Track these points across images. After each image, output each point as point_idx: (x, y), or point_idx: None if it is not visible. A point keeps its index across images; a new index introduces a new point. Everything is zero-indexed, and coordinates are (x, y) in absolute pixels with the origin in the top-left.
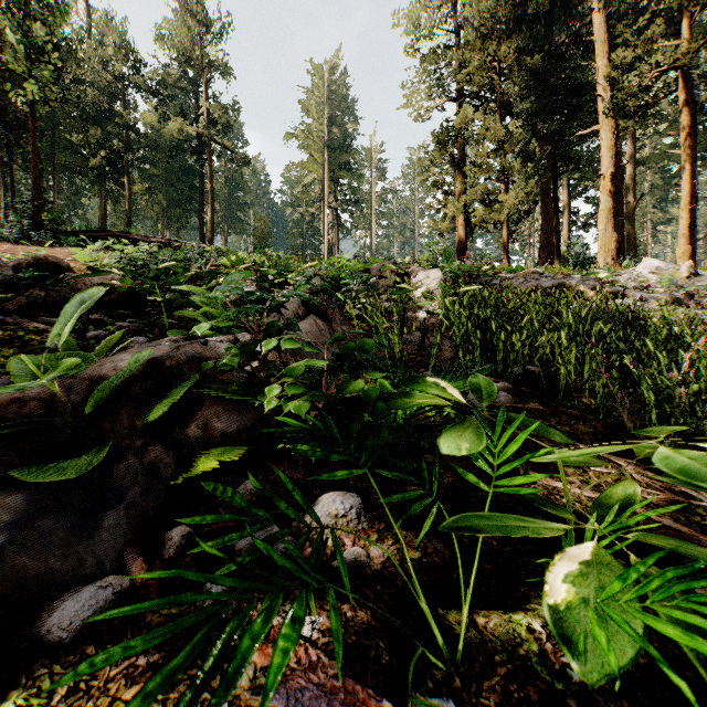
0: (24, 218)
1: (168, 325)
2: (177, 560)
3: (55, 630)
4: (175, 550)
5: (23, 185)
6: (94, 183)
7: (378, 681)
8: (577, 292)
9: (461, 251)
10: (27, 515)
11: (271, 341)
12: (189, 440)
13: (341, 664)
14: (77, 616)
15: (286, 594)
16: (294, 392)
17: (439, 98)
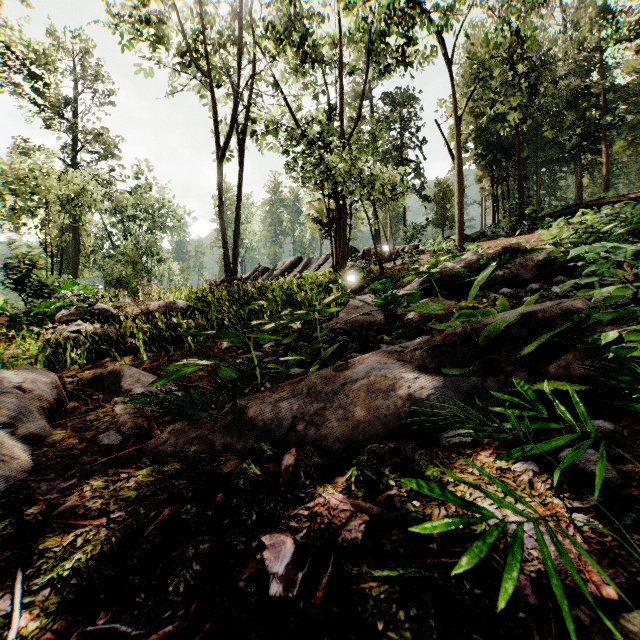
0: (512, 216)
1: (599, 286)
2: (513, 443)
3: (443, 440)
4: (514, 437)
5: (515, 190)
6: (569, 164)
7: (615, 578)
8: None
9: None
10: (442, 387)
11: (599, 291)
12: (548, 374)
13: (590, 550)
14: (452, 439)
15: (581, 498)
16: (628, 338)
17: None
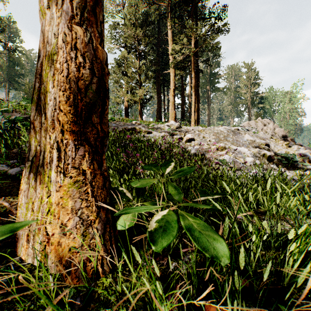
0: None
1: None
2: None
3: None
4: None
5: None
6: None
7: None
8: (139, 131)
9: (126, 111)
10: None
11: None
12: None
13: None
14: None
15: None
16: None
17: (116, 45)
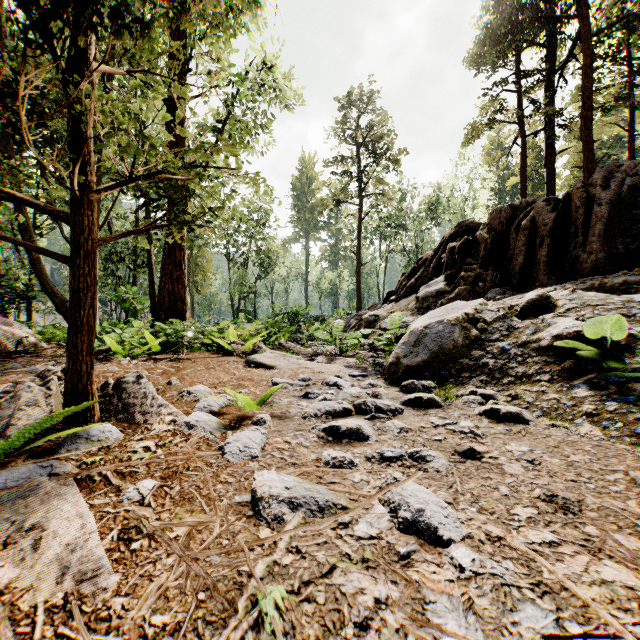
0: None
1: None
2: None
3: None
4: None
5: None
6: None
7: None
8: None
9: None
10: None
11: None
12: None
13: None
14: None
15: None
16: None
17: None
